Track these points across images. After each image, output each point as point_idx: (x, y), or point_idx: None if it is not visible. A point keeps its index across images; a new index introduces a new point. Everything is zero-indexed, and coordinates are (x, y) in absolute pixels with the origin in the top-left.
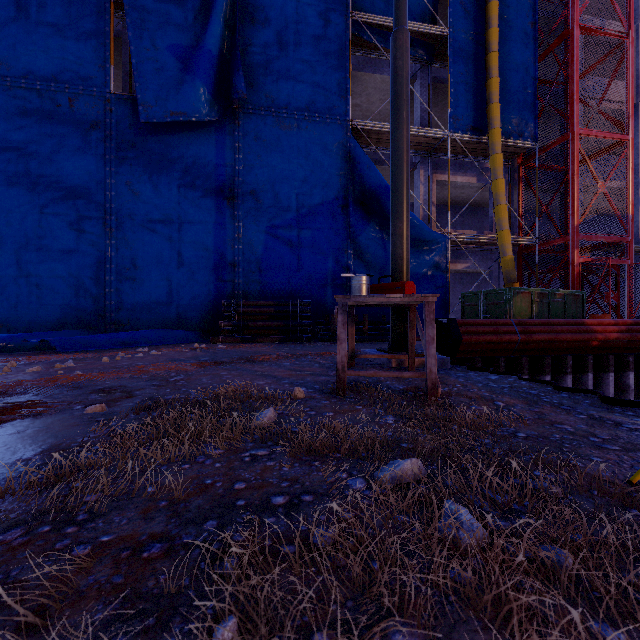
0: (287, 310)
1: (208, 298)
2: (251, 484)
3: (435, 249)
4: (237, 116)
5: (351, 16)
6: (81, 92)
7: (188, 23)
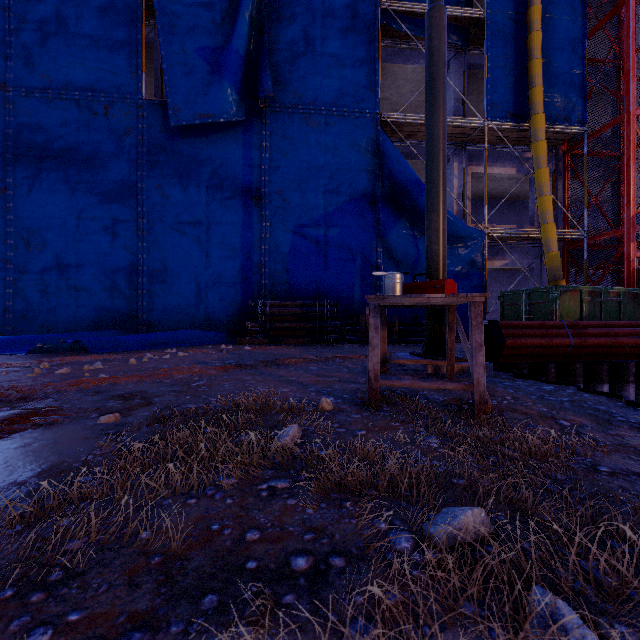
0: (314, 311)
1: (235, 299)
2: (266, 534)
3: (470, 245)
4: (264, 115)
5: (380, 5)
6: (115, 100)
7: (216, 25)
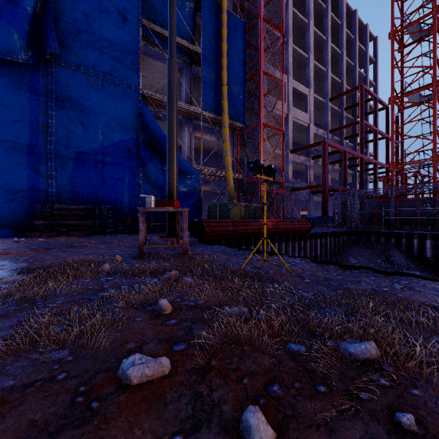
0: (94, 212)
1: (22, 202)
2: (111, 285)
3: (194, 177)
4: (50, 64)
5: (141, 21)
6: None
7: None
